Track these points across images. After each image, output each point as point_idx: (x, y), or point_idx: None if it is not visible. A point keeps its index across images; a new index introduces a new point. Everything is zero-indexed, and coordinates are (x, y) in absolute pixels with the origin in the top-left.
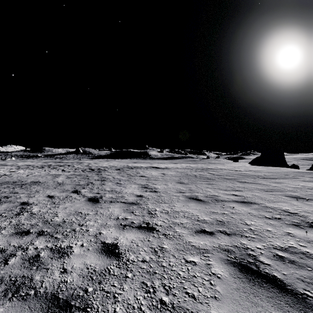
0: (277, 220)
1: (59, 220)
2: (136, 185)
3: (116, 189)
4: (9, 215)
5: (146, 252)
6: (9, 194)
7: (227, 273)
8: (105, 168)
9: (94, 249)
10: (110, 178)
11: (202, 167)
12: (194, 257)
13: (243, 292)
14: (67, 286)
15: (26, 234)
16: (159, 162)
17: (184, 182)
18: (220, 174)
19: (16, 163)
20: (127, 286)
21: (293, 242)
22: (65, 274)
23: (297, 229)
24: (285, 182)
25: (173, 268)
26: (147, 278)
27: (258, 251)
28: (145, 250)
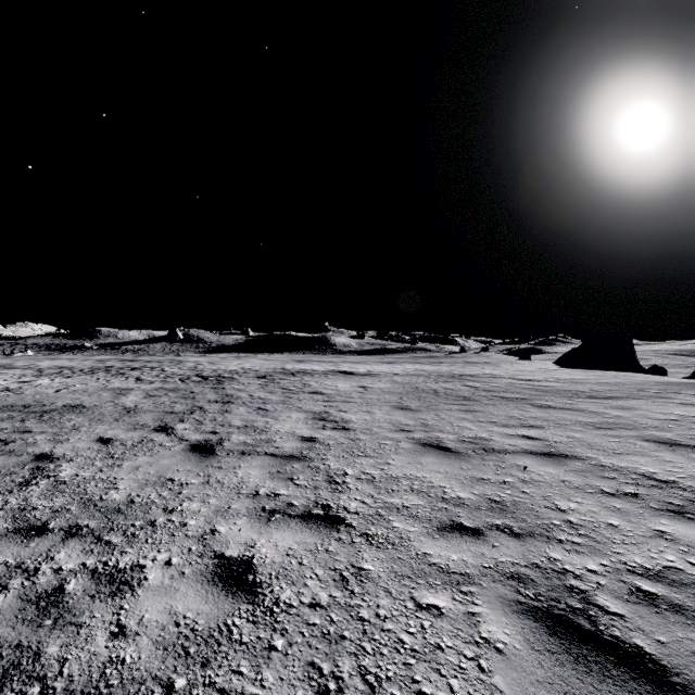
0: (629, 500)
1: (119, 498)
2: (301, 414)
3: (255, 423)
4: (4, 485)
5: (322, 580)
6: (11, 436)
7: (519, 638)
8: (233, 374)
9: (197, 573)
10: (243, 398)
11: (450, 372)
12: (437, 596)
13: (563, 692)
14: (123, 673)
15: (38, 534)
16: (354, 361)
17: (410, 406)
18: (491, 389)
19: (36, 362)
20: (273, 674)
21: (673, 557)
22: (122, 640)
23: (680, 522)
24: (640, 407)
25: (387, 624)
26: (323, 652)
27: (591, 580)
28: (319, 575)
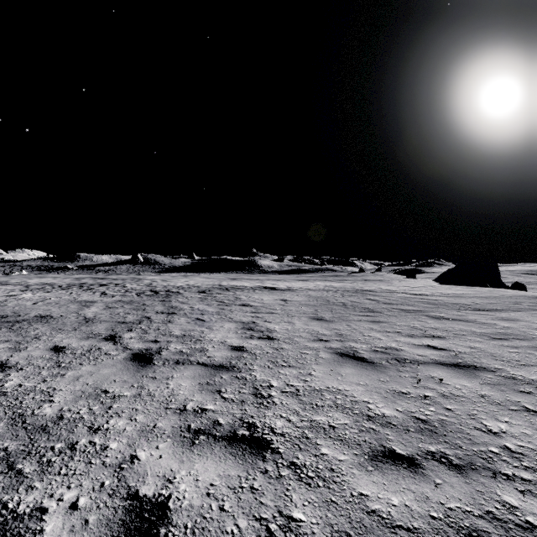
0: None
1: (50, 413)
2: (232, 324)
3: (192, 332)
4: None
5: None
6: None
7: None
8: (179, 289)
9: (102, 523)
10: (185, 309)
11: (353, 288)
12: None
13: None
14: None
15: None
16: (276, 279)
17: (324, 317)
18: (390, 302)
19: (27, 279)
20: None
21: None
22: None
23: None
24: (522, 319)
25: None
26: None
27: None
28: (242, 529)
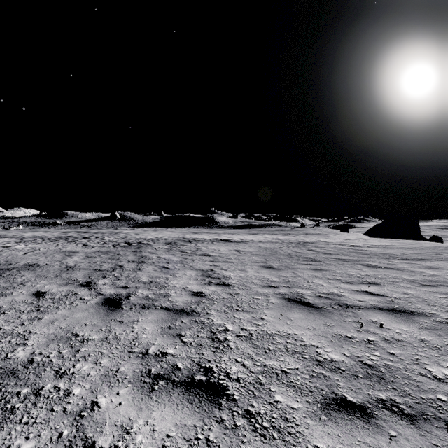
0: None
1: (22, 356)
2: (193, 272)
3: (158, 279)
4: None
5: None
6: None
7: None
8: (149, 241)
9: None
10: (153, 259)
11: (296, 240)
12: None
13: None
14: None
15: None
16: (231, 232)
17: (272, 265)
18: (328, 252)
19: (22, 233)
20: None
21: None
22: None
23: None
24: (445, 267)
25: None
26: None
27: None
28: None
